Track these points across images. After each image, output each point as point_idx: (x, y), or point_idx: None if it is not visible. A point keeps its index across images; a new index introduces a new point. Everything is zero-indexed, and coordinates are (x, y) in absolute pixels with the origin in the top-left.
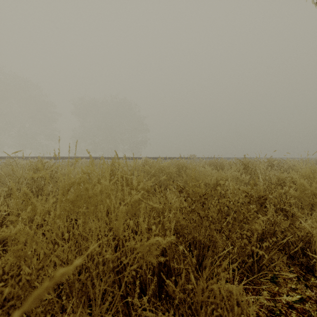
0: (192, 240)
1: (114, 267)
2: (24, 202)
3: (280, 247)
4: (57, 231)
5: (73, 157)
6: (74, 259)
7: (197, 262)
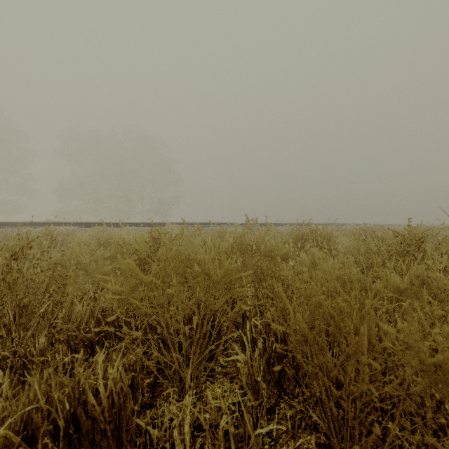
0: None
1: None
2: None
3: None
4: None
5: (35, 222)
6: None
7: None
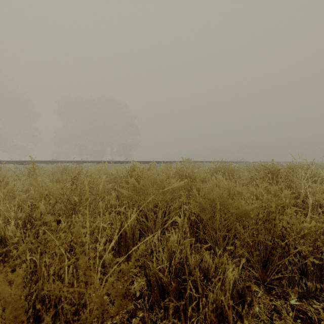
0: None
1: None
2: None
3: None
4: None
5: (47, 161)
6: None
7: None
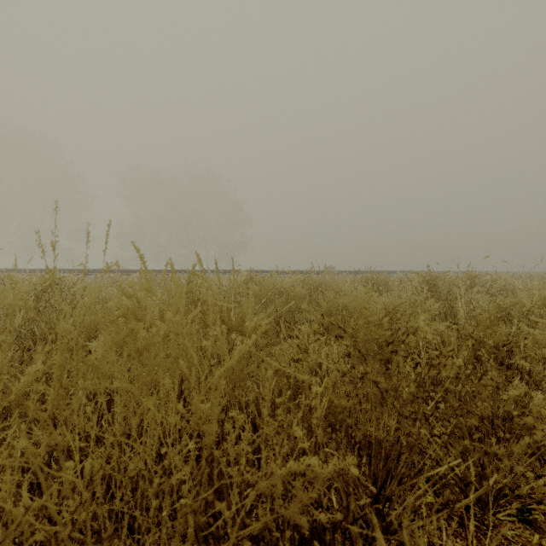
0: (364, 442)
1: (199, 527)
2: (17, 354)
3: (543, 451)
4: (57, 439)
5: (118, 270)
6: (100, 507)
7: (373, 486)
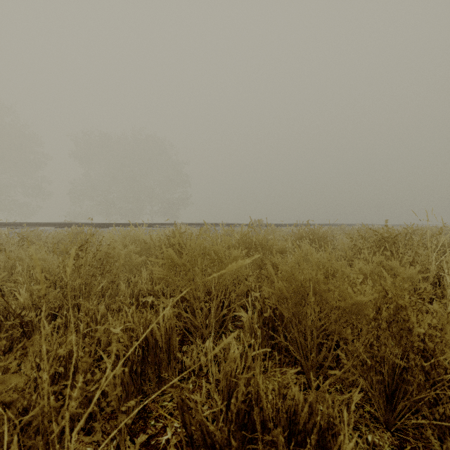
0: None
1: None
2: None
3: None
4: None
5: (56, 223)
6: None
7: None
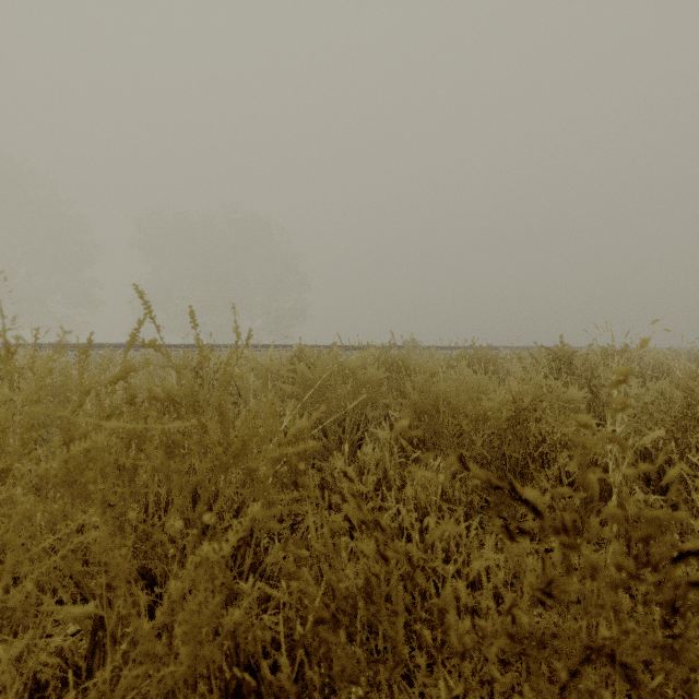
0: None
1: None
2: None
3: None
4: None
5: (125, 344)
6: None
7: None
